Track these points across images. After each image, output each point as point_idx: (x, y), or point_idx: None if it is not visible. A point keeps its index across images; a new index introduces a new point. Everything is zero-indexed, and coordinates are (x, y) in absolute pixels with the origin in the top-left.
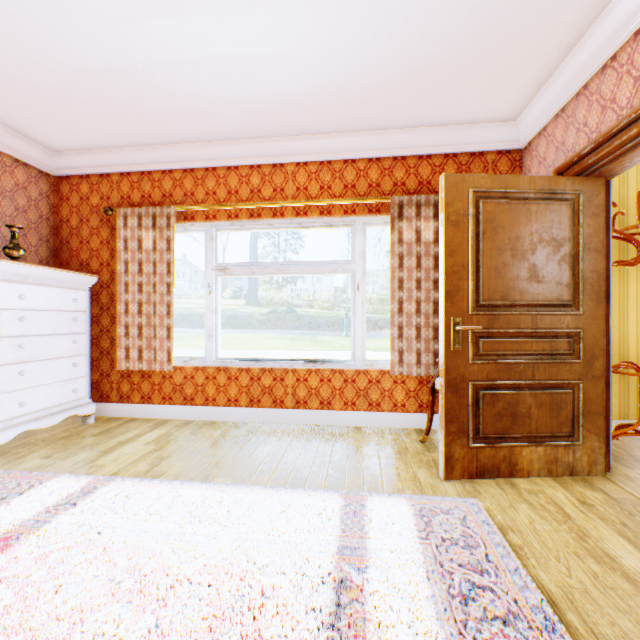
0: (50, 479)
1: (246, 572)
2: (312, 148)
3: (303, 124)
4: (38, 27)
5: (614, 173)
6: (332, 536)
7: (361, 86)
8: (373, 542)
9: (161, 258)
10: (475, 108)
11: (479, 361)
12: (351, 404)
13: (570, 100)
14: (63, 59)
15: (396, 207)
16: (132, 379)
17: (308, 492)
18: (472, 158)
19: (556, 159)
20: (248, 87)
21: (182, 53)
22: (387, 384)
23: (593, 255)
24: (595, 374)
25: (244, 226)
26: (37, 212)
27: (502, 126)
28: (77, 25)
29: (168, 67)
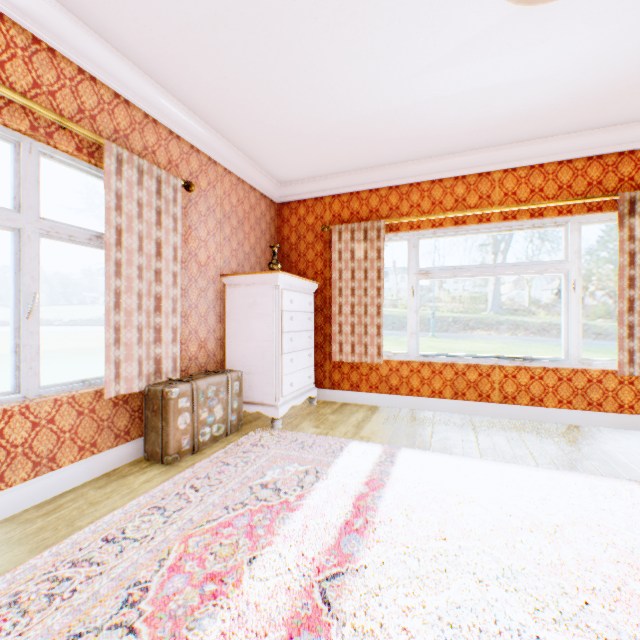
0: (343, 443)
1: (609, 530)
2: (522, 154)
3: (521, 133)
4: (342, 93)
5: None
6: None
7: (610, 90)
8: None
9: (371, 266)
10: None
11: None
12: (566, 402)
13: None
14: (342, 113)
15: (625, 203)
16: (341, 369)
17: (593, 477)
18: None
19: None
20: (488, 109)
21: (446, 92)
22: (610, 384)
23: None
24: None
25: (446, 233)
26: (269, 233)
27: None
28: (373, 86)
29: (425, 105)
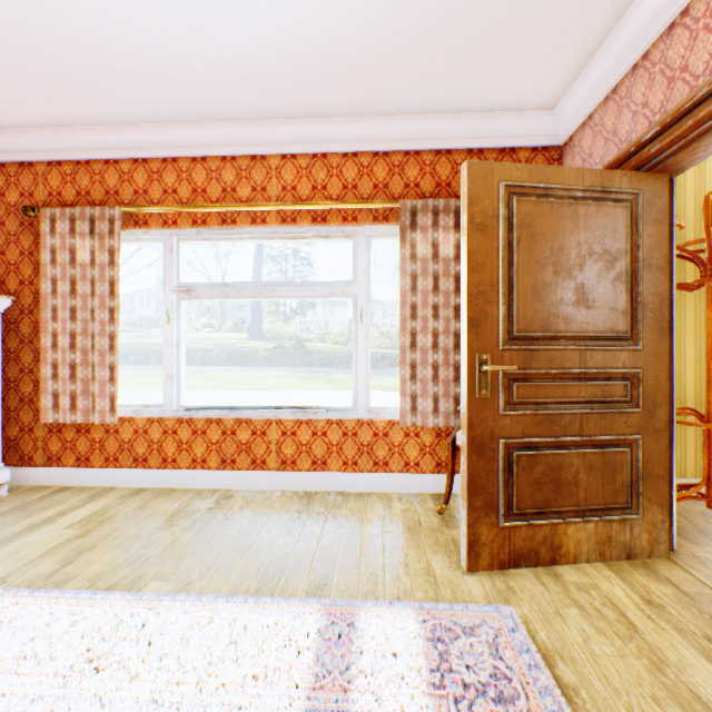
0: None
1: None
2: (302, 136)
3: (288, 102)
4: None
5: (682, 167)
6: (300, 688)
7: (360, 47)
8: (361, 695)
9: (102, 275)
10: (506, 89)
11: (513, 412)
12: (352, 464)
13: (624, 76)
14: None
15: (408, 214)
16: (64, 435)
17: (278, 603)
18: (501, 155)
19: (606, 153)
20: (207, 40)
21: None
22: (397, 438)
23: (655, 273)
24: (657, 427)
25: (215, 235)
26: None
27: (538, 115)
28: None
29: None
